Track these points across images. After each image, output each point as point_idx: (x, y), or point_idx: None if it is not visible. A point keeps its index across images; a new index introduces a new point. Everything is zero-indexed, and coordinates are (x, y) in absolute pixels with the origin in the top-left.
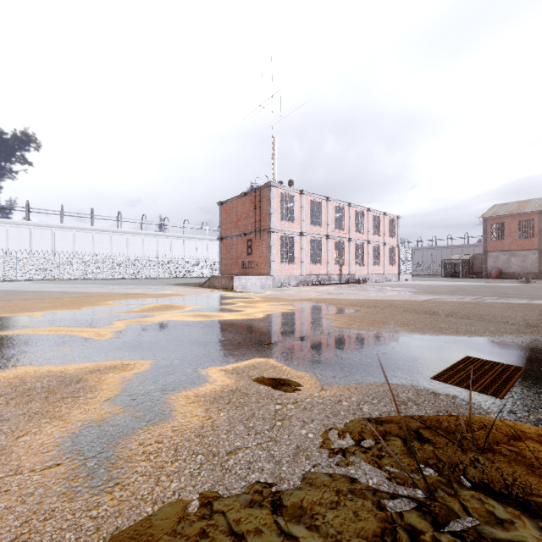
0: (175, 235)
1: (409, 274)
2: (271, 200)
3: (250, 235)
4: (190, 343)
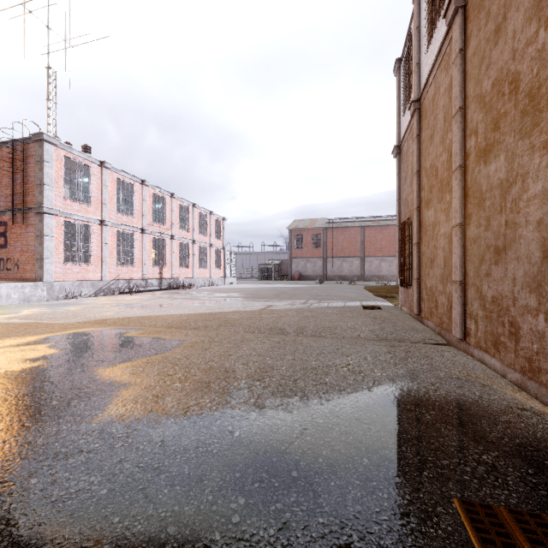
0: None
1: (234, 278)
2: (45, 163)
3: (3, 216)
4: None
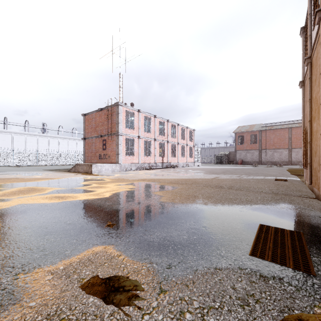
0: (52, 135)
1: (199, 162)
2: (119, 114)
3: (104, 137)
4: (31, 231)
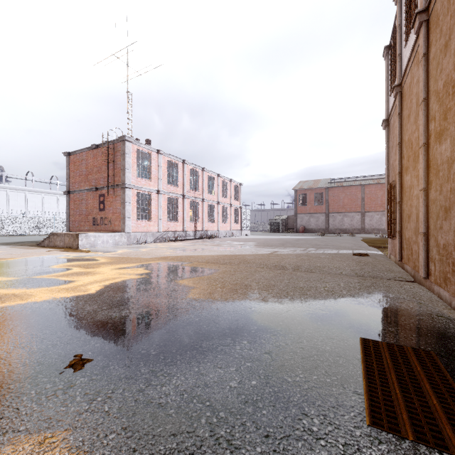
0: (14, 187)
1: (248, 230)
2: (126, 155)
3: (102, 190)
4: None
